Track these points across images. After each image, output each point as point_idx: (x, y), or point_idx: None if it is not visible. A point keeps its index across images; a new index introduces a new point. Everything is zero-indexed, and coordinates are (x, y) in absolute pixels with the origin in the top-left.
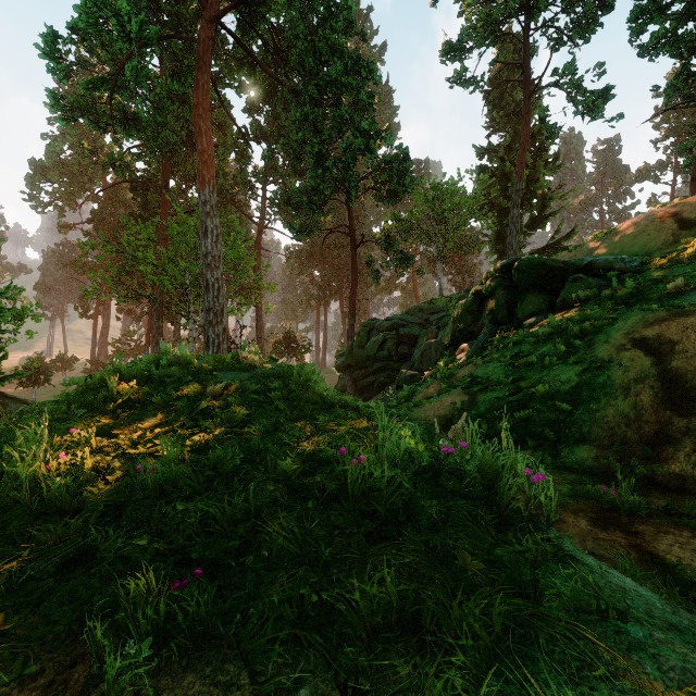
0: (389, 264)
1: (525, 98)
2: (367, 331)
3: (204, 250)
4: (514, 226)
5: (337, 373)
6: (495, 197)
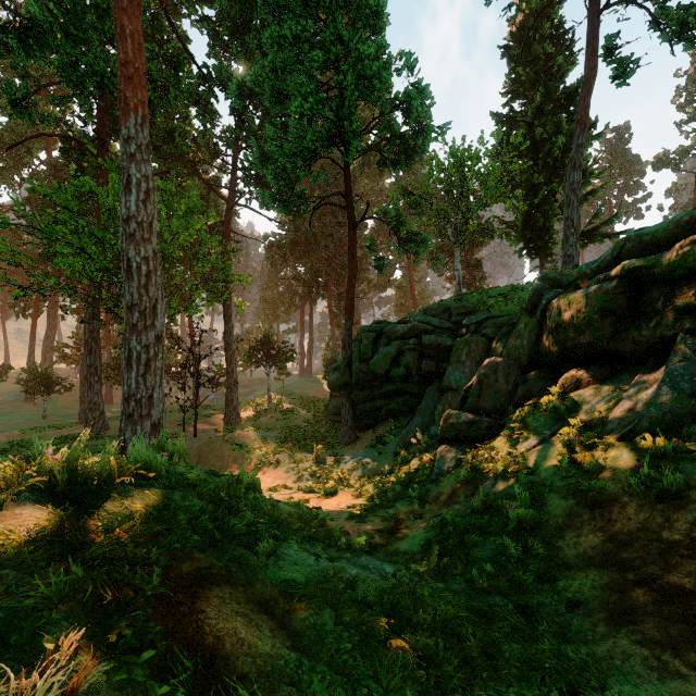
0: (400, 248)
1: (593, 17)
2: (372, 338)
3: (125, 212)
4: (575, 195)
5: (325, 382)
6: (516, 175)
